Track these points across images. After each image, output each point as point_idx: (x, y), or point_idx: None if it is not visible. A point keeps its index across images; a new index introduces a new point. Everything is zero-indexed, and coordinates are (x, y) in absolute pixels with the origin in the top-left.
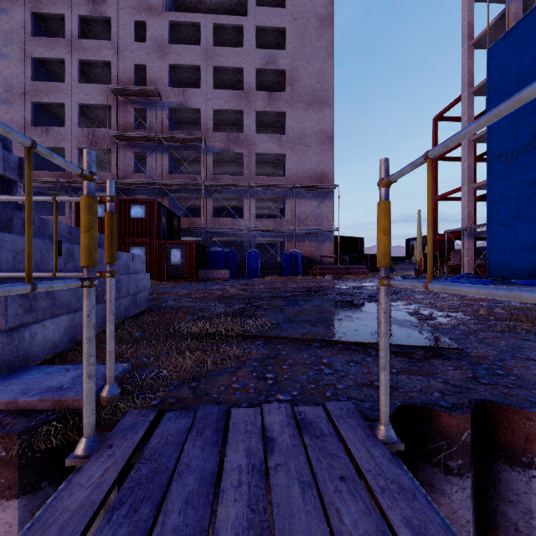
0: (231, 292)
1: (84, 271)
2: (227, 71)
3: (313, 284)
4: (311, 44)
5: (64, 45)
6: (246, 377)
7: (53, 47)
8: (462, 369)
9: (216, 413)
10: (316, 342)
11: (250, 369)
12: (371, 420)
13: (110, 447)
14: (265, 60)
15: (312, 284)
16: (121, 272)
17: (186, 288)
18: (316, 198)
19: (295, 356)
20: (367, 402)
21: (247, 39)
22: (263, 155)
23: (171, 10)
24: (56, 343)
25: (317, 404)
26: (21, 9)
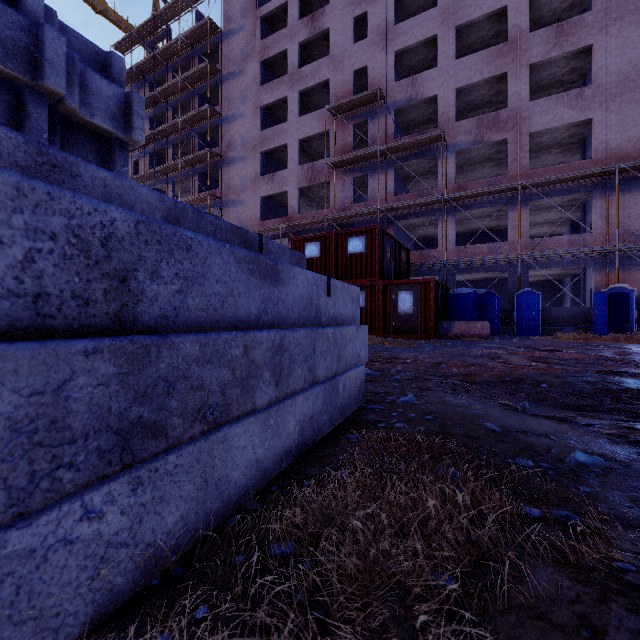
0: (525, 367)
1: None
2: (477, 26)
3: None
4: None
5: (287, 82)
6: None
7: (277, 88)
8: None
9: None
10: None
11: None
12: None
13: None
14: None
15: None
16: (294, 322)
17: (425, 351)
18: None
19: None
20: None
21: None
22: (542, 135)
23: None
24: None
25: None
26: (253, 63)
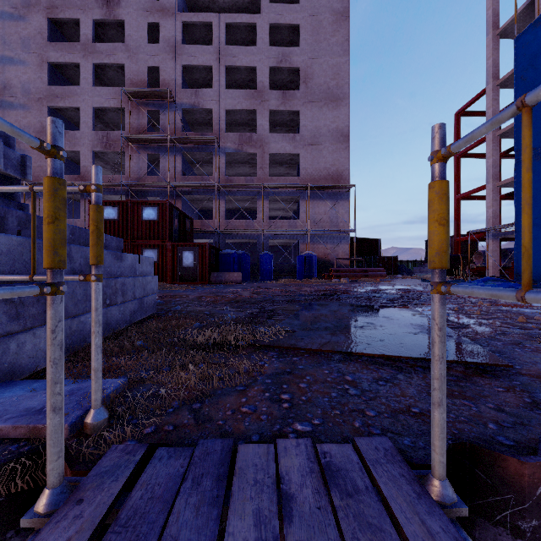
0: (243, 296)
1: (47, 274)
2: (240, 71)
3: (329, 287)
4: (326, 40)
5: (79, 49)
6: (257, 398)
7: (68, 51)
8: (516, 392)
9: (219, 451)
10: (337, 354)
11: (262, 388)
12: (417, 465)
13: (79, 503)
14: (279, 58)
15: (328, 287)
16: (127, 275)
17: (197, 291)
18: (331, 199)
19: (313, 371)
20: (406, 436)
21: (260, 37)
22: (276, 155)
23: (184, 11)
24: None
25: (345, 439)
26: (38, 15)
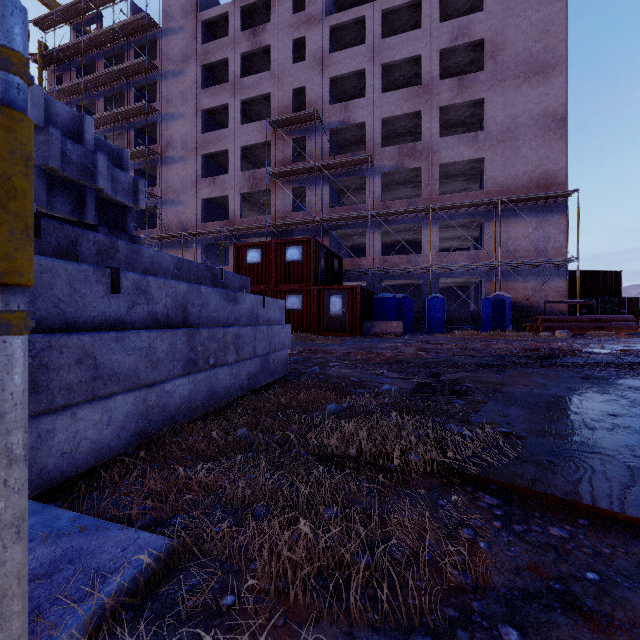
0: (406, 354)
1: None
2: (399, 66)
3: (537, 344)
4: None
5: (228, 89)
6: None
7: (219, 94)
8: None
9: None
10: None
11: None
12: None
13: None
14: (453, 35)
15: (535, 344)
16: (244, 323)
17: (345, 345)
18: (534, 216)
19: None
20: None
21: (427, 15)
22: (449, 166)
23: (332, 14)
24: (105, 443)
25: None
26: (194, 66)
